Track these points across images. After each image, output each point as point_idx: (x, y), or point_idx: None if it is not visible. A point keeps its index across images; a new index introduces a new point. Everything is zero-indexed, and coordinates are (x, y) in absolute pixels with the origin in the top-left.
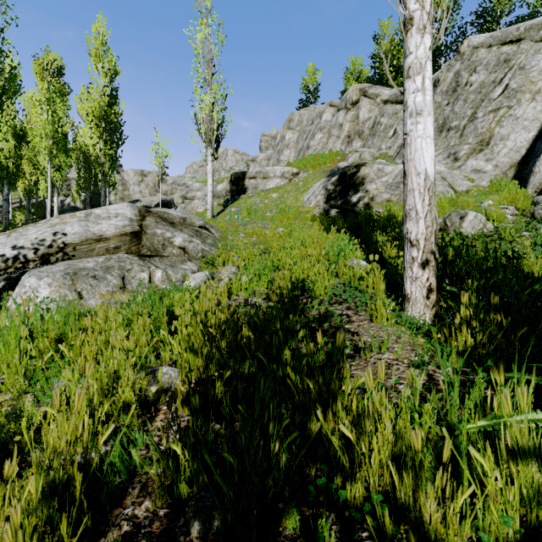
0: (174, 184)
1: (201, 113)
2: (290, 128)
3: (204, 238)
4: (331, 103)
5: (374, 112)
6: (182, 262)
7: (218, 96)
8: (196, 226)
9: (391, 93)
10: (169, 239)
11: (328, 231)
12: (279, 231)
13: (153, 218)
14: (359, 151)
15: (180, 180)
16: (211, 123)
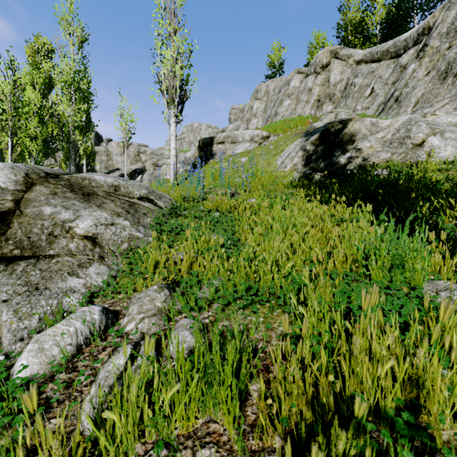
0: (152, 154)
1: (163, 69)
2: (257, 98)
3: (140, 216)
4: (299, 70)
5: (346, 73)
6: (77, 268)
7: (180, 50)
8: (135, 197)
9: (366, 52)
10: (65, 223)
11: (321, 203)
12: (251, 202)
13: (51, 186)
14: (334, 111)
15: (158, 151)
16: (173, 80)
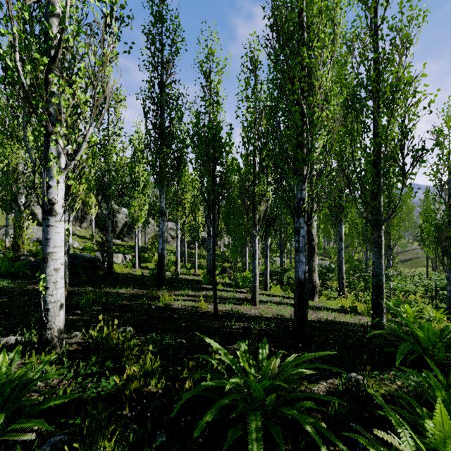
0: None
1: None
2: None
3: None
4: None
5: None
6: None
7: None
8: None
9: None
10: None
11: None
12: None
13: None
14: None
15: None
16: None
